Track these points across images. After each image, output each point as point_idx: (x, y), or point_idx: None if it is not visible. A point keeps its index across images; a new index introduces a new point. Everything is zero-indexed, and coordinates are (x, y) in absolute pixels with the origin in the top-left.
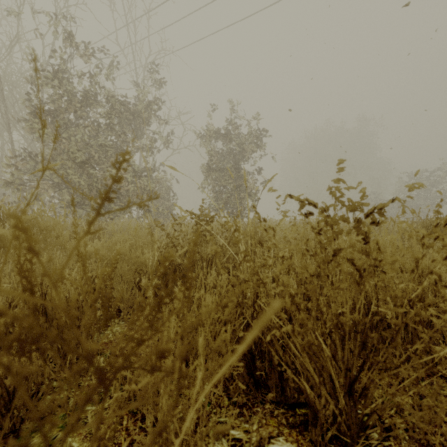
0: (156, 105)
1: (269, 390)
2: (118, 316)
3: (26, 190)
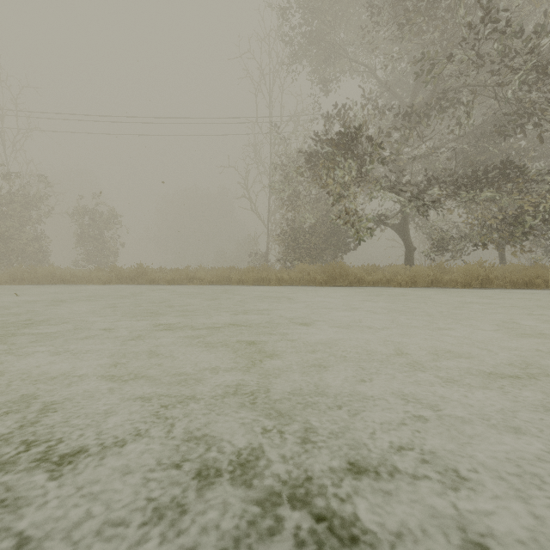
0: (46, 198)
1: None
2: None
3: None
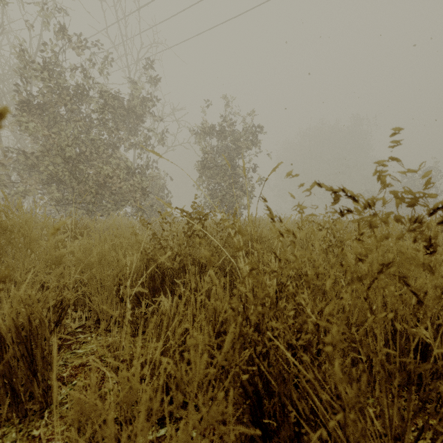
0: (149, 100)
1: (278, 439)
2: (96, 329)
3: (14, 187)
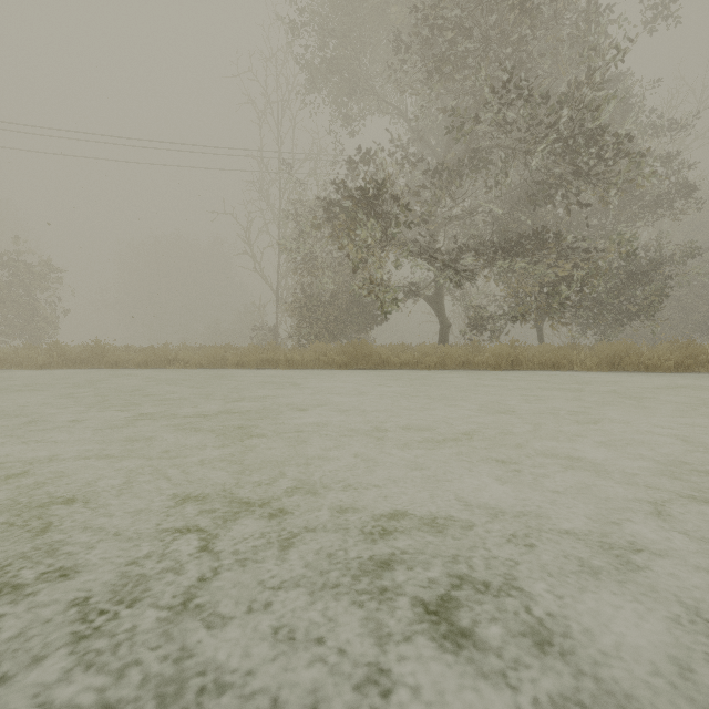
0: None
1: None
2: None
3: None
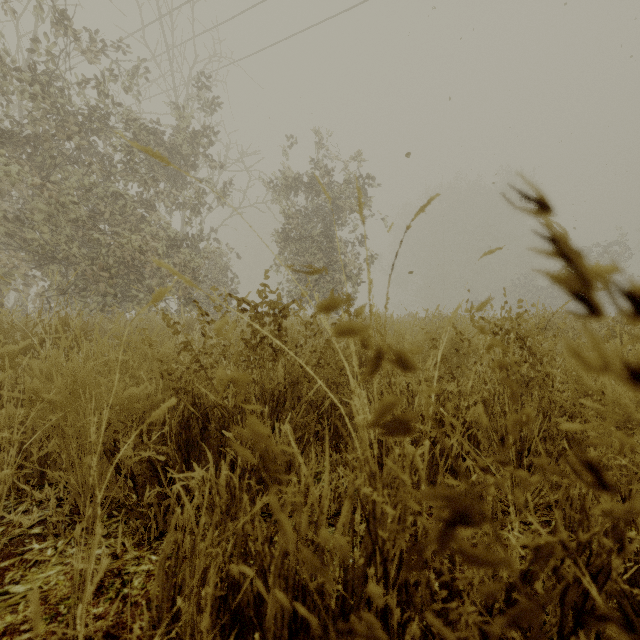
0: (204, 136)
1: None
2: (71, 528)
3: None
